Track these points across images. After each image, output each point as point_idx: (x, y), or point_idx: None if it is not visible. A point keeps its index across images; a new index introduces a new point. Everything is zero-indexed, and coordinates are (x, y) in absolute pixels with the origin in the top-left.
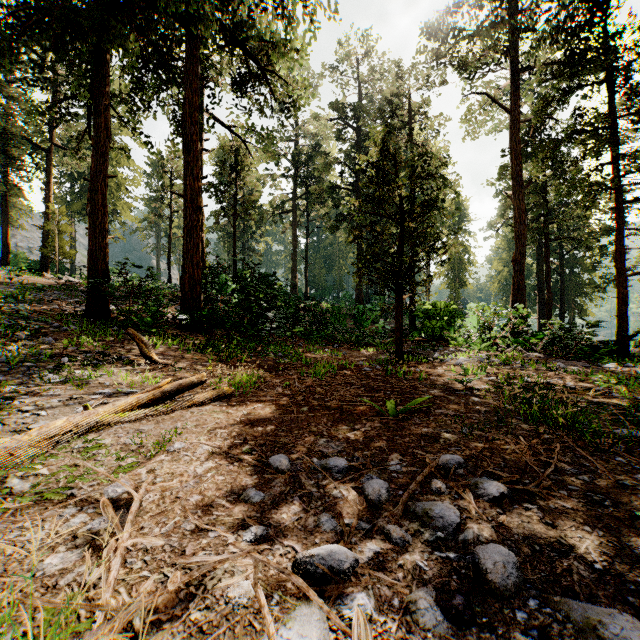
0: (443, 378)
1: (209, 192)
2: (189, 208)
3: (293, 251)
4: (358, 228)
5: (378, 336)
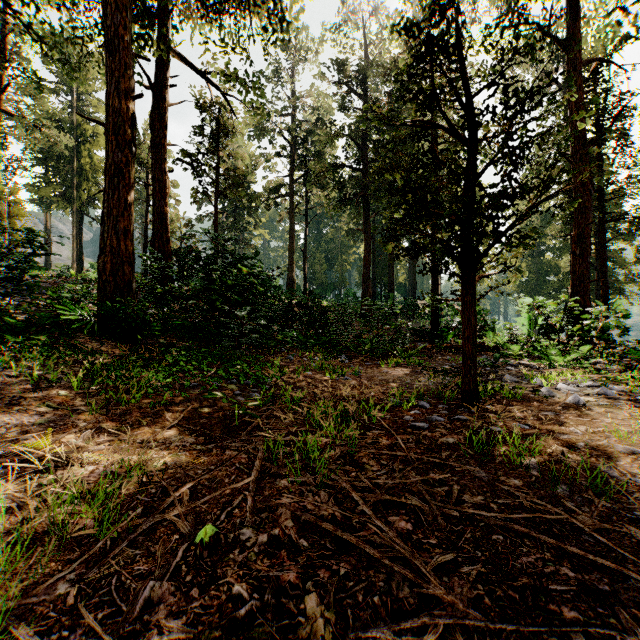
0: (632, 470)
1: (183, 162)
2: (112, 143)
3: (290, 242)
4: (365, 212)
5: (398, 342)
